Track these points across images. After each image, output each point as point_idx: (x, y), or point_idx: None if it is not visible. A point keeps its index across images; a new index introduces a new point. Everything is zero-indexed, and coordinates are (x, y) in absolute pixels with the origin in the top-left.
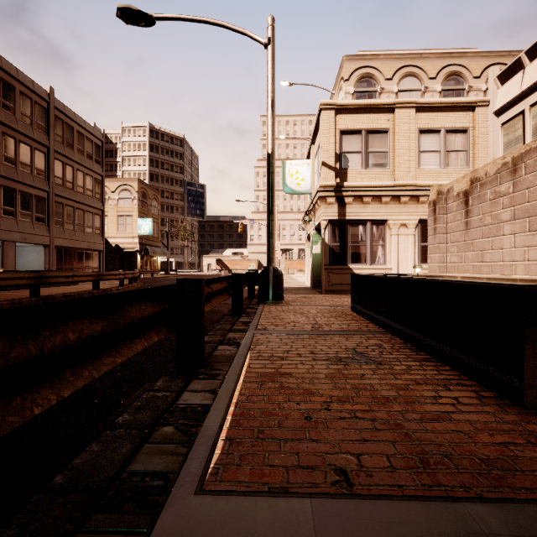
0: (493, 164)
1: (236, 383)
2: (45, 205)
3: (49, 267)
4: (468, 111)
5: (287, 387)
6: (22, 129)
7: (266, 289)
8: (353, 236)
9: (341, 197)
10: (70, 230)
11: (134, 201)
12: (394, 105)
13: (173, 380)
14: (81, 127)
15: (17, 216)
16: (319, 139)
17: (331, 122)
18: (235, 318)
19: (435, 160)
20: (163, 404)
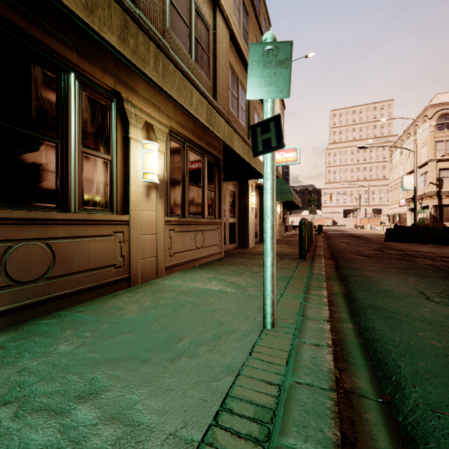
0: None
1: None
2: None
3: None
4: None
5: None
6: None
7: None
8: (445, 211)
9: (440, 196)
10: None
11: None
12: None
13: None
14: None
15: None
16: (425, 170)
17: (434, 166)
18: None
19: None
20: None
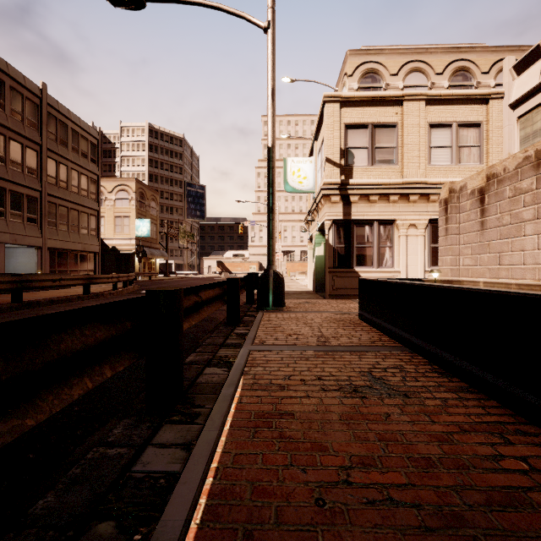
0: (513, 159)
1: (220, 429)
2: (37, 205)
3: (41, 269)
4: (481, 104)
5: (288, 437)
6: (12, 126)
7: (266, 294)
8: (359, 237)
9: (347, 195)
10: (64, 231)
11: (132, 202)
12: (403, 97)
13: (137, 425)
14: (76, 125)
15: (7, 217)
16: (322, 135)
17: (336, 115)
18: (230, 329)
19: (446, 156)
20: (111, 473)
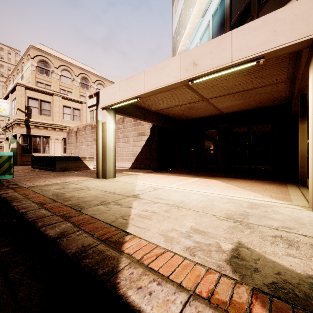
0: (82, 126)
1: None
2: None
3: None
4: (80, 103)
5: (15, 174)
6: None
7: None
8: (34, 141)
9: (28, 125)
10: None
11: None
12: (53, 94)
13: None
14: None
15: None
16: (15, 95)
17: (23, 92)
18: None
19: (69, 117)
20: None
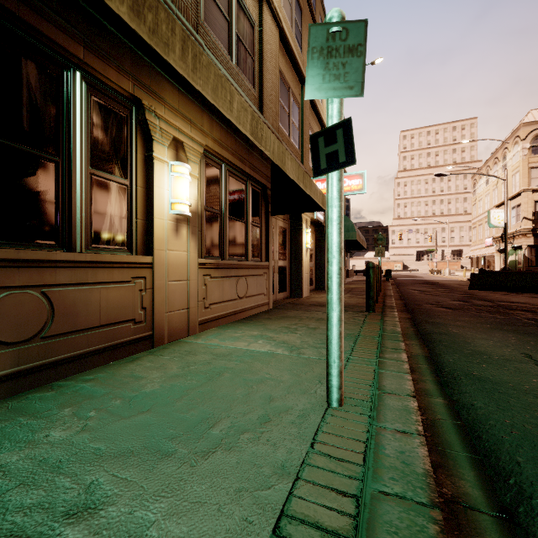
0: None
1: None
2: None
3: None
4: None
5: None
6: None
7: None
8: None
9: (536, 234)
10: None
11: None
12: None
13: None
14: None
15: None
16: (518, 202)
17: (529, 197)
18: None
19: None
20: None
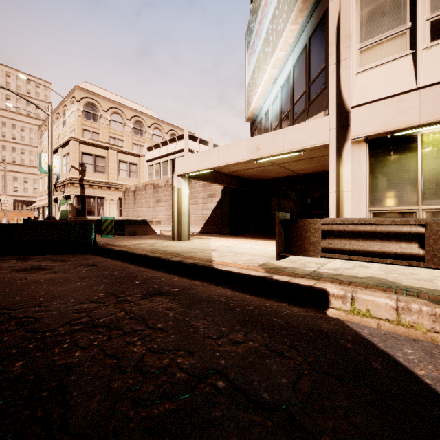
0: (141, 184)
1: None
2: None
3: None
4: (138, 157)
5: None
6: None
7: None
8: (89, 203)
9: (83, 184)
10: None
11: None
12: (108, 147)
13: None
14: None
15: None
16: (68, 150)
17: (77, 147)
18: None
19: (125, 174)
20: None
